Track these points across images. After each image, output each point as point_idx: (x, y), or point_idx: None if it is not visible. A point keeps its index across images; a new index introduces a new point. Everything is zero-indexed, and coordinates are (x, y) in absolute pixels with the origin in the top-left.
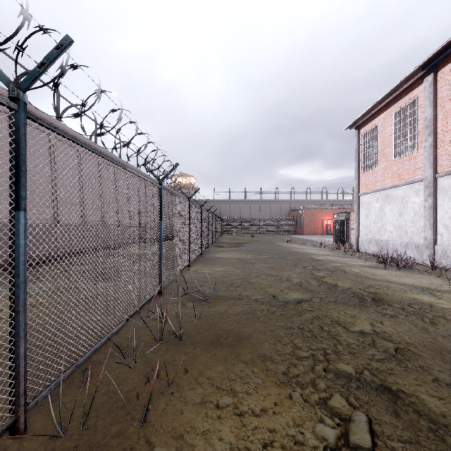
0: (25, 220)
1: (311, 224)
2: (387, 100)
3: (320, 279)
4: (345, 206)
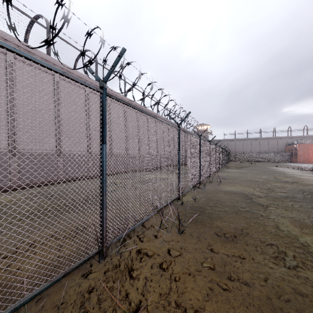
0: (200, 154)
1: (305, 155)
2: None
3: (276, 178)
4: None
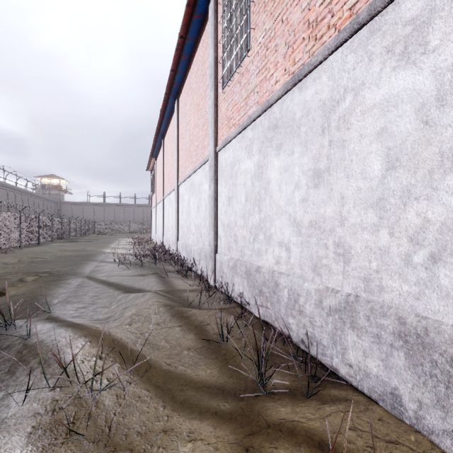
0: None
1: None
2: (151, 164)
3: (84, 248)
4: None
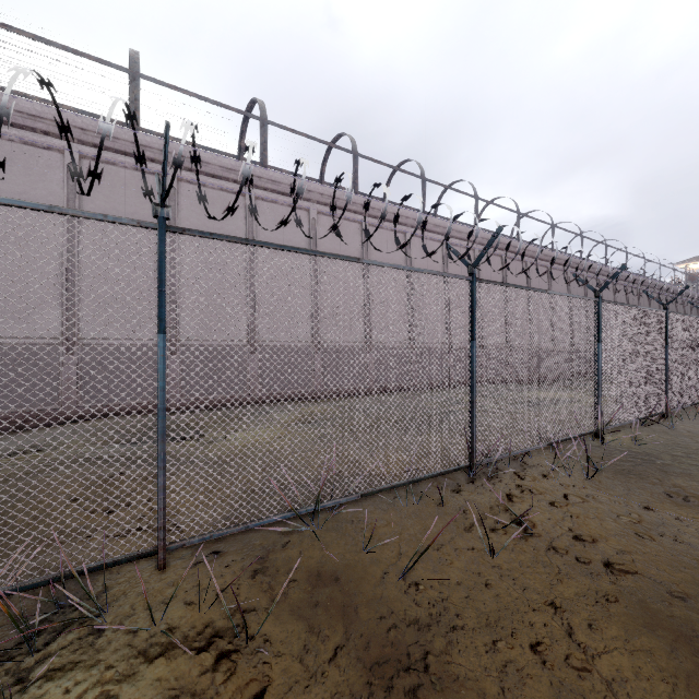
0: (667, 348)
1: None
2: None
3: None
4: None
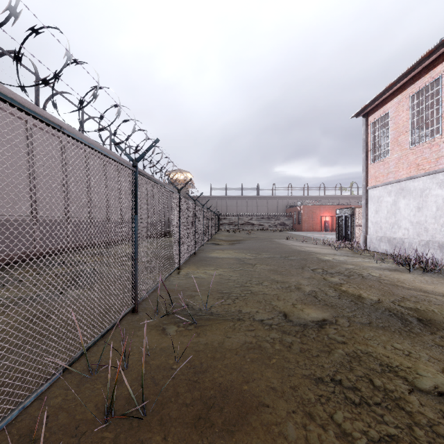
0: None
1: (310, 220)
2: (402, 81)
3: (338, 287)
4: (343, 203)
